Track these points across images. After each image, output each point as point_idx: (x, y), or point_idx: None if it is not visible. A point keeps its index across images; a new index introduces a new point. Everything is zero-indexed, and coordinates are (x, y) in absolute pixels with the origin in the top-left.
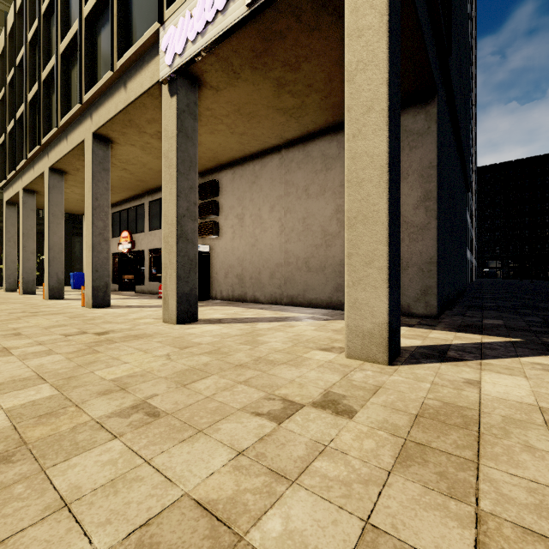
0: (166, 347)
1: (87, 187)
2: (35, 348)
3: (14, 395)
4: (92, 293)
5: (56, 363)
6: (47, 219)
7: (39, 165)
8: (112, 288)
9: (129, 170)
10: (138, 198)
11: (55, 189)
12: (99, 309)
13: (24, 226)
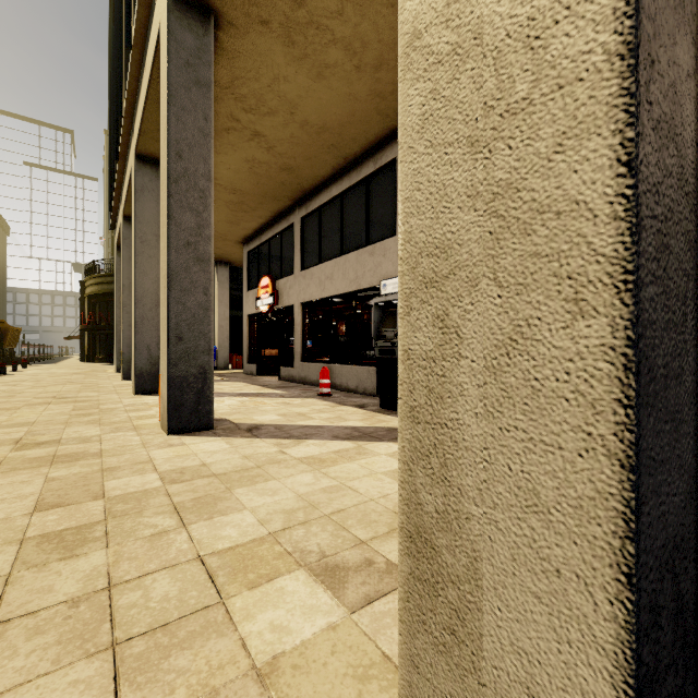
0: None
1: (162, 132)
2: None
3: None
4: (167, 396)
5: None
6: (133, 248)
7: (129, 162)
8: (248, 370)
9: (263, 136)
10: (284, 217)
11: (145, 193)
12: (182, 438)
13: (125, 275)
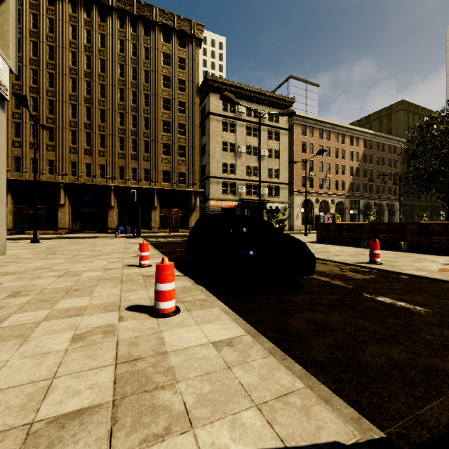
0: (10, 266)
1: None
2: (50, 273)
3: (91, 260)
4: None
5: (64, 265)
6: None
7: None
8: None
9: None
10: None
11: None
12: None
13: None
